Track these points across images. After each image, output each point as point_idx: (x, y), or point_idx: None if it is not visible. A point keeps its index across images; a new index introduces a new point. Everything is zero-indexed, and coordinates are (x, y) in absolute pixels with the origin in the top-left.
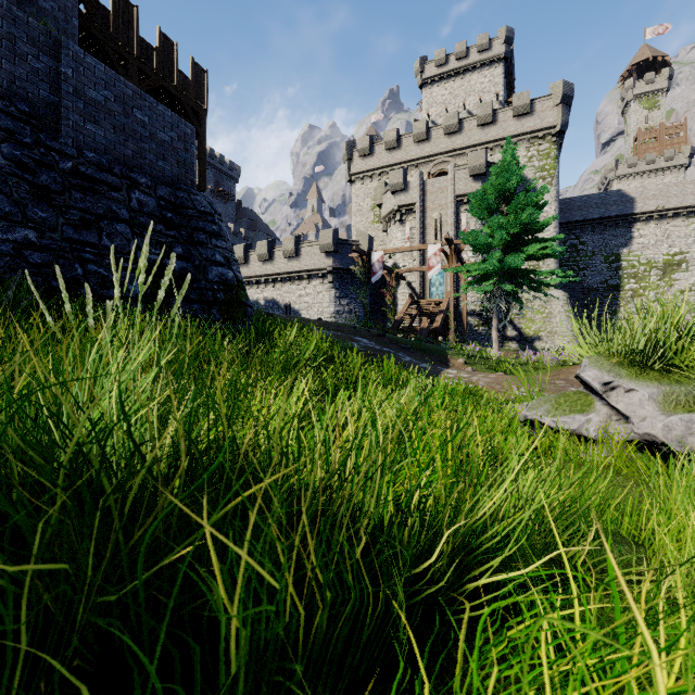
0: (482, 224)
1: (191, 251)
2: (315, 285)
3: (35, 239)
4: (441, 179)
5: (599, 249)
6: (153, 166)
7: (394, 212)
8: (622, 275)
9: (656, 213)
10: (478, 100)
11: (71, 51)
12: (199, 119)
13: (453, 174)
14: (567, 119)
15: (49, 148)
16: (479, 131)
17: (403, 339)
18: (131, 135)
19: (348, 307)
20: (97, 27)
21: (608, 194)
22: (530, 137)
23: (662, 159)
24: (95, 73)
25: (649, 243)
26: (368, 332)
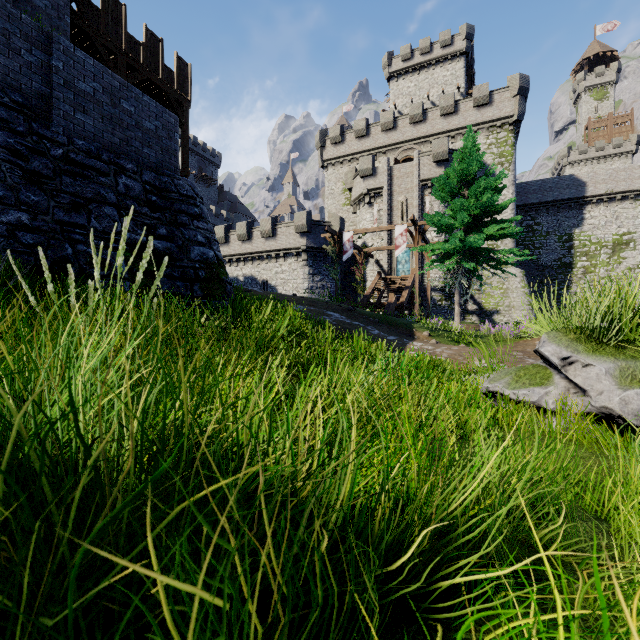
0: (445, 206)
1: (174, 232)
2: (290, 262)
3: (27, 221)
4: (407, 165)
5: (553, 229)
6: (139, 153)
7: (364, 195)
8: (574, 253)
9: (606, 196)
10: (441, 92)
11: (61, 46)
12: (183, 110)
13: (418, 160)
14: (523, 110)
15: (41, 136)
16: (442, 121)
17: (372, 313)
18: (119, 124)
19: (320, 283)
20: (88, 24)
21: (561, 179)
22: (489, 126)
23: (611, 146)
24: (84, 66)
25: (600, 224)
26: (339, 307)
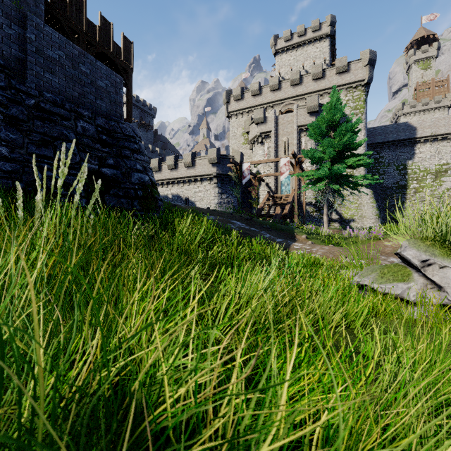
0: (316, 144)
1: (119, 162)
2: (205, 185)
3: (7, 153)
4: (288, 115)
5: (393, 161)
6: (93, 104)
7: (257, 137)
8: (408, 178)
9: (431, 137)
10: (312, 63)
11: (34, 22)
12: (127, 75)
13: (296, 111)
14: (372, 75)
15: (18, 90)
16: (313, 83)
17: (264, 221)
18: (78, 82)
19: (226, 200)
20: (58, 12)
21: (399, 125)
22: (347, 87)
23: (433, 102)
24: (51, 38)
25: (426, 157)
26: (241, 217)
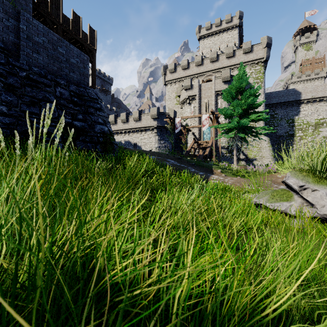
0: (228, 104)
1: (86, 117)
2: (148, 134)
3: (6, 111)
4: (208, 83)
5: (284, 116)
6: (67, 75)
7: (186, 99)
8: (295, 129)
9: (311, 99)
10: (226, 46)
11: (25, 17)
12: (92, 54)
13: (214, 81)
14: (269, 55)
15: (14, 65)
16: (226, 60)
17: (190, 160)
18: (56, 59)
19: (164, 144)
20: (42, 9)
21: (288, 90)
22: (251, 63)
23: (313, 74)
24: (37, 28)
25: (308, 114)
26: (174, 157)
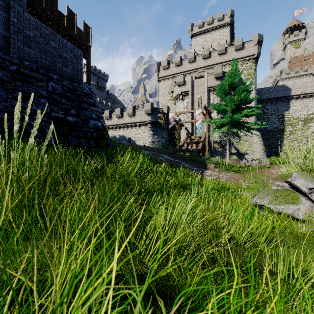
0: (220, 100)
1: (80, 112)
2: (142, 128)
3: None
4: (201, 79)
5: (274, 112)
6: (60, 70)
7: (179, 95)
8: (285, 124)
9: (301, 95)
10: (217, 43)
11: (16, 9)
12: (87, 50)
13: (206, 77)
14: (260, 51)
15: (4, 59)
16: (218, 57)
17: (184, 155)
18: (49, 54)
19: (157, 139)
20: (37, 5)
21: (278, 87)
22: (242, 60)
23: (302, 70)
24: (29, 21)
25: (298, 109)
26: (167, 152)
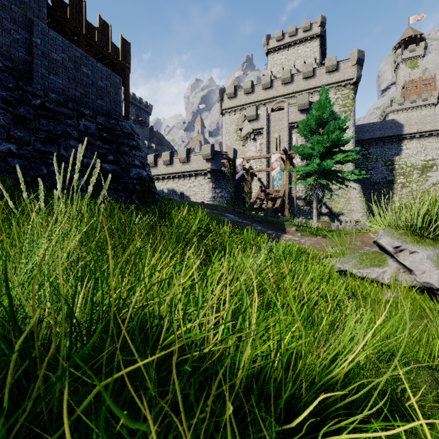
0: (306, 141)
1: (119, 158)
2: (199, 180)
3: (15, 150)
4: (280, 112)
5: (381, 157)
6: (94, 103)
7: (250, 133)
8: (395, 173)
9: (417, 134)
10: (303, 62)
11: (39, 27)
12: (125, 74)
13: (287, 109)
14: (360, 74)
15: (25, 90)
16: (304, 82)
17: (256, 215)
18: (80, 82)
19: (220, 194)
20: (59, 14)
21: (386, 122)
22: (336, 85)
23: (420, 99)
24: (55, 42)
25: (413, 153)
26: (233, 210)
